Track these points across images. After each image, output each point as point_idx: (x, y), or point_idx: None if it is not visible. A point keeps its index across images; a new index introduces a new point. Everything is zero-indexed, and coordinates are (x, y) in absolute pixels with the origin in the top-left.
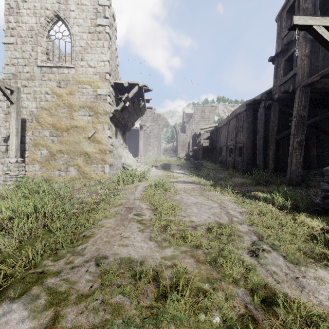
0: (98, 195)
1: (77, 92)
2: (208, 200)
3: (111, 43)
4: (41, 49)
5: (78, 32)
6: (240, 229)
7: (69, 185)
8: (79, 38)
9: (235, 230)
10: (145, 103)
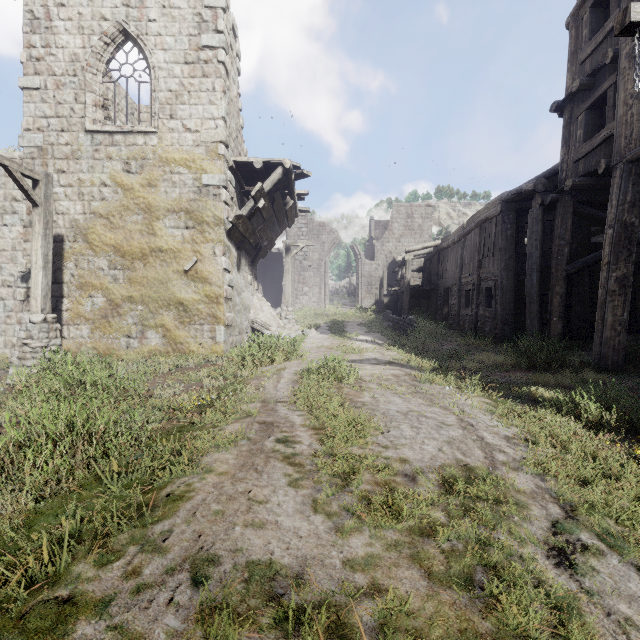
0: (202, 390)
1: (162, 181)
2: (433, 405)
3: (230, 84)
4: (93, 98)
5: (165, 63)
6: (517, 485)
7: (145, 368)
8: (167, 75)
9: (505, 487)
10: (295, 200)
